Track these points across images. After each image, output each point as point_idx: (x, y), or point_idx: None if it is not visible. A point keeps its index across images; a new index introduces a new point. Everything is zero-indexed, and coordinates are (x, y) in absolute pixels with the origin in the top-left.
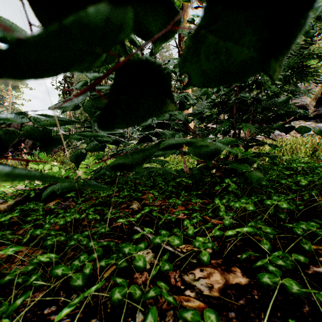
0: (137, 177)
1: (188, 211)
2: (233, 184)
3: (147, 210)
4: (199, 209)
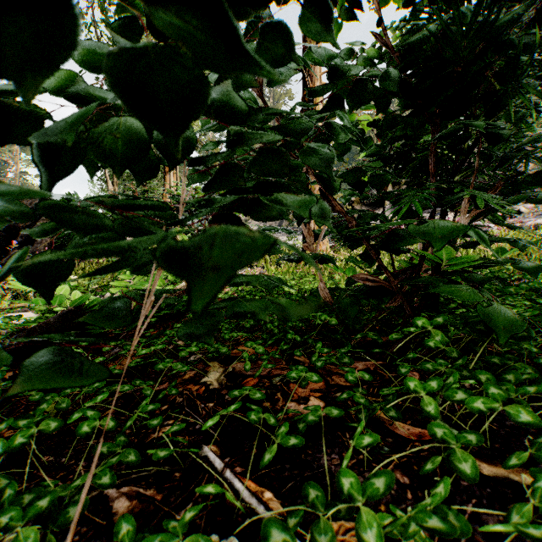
0: (197, 333)
1: (340, 409)
2: (438, 333)
3: (235, 406)
4: (368, 404)
